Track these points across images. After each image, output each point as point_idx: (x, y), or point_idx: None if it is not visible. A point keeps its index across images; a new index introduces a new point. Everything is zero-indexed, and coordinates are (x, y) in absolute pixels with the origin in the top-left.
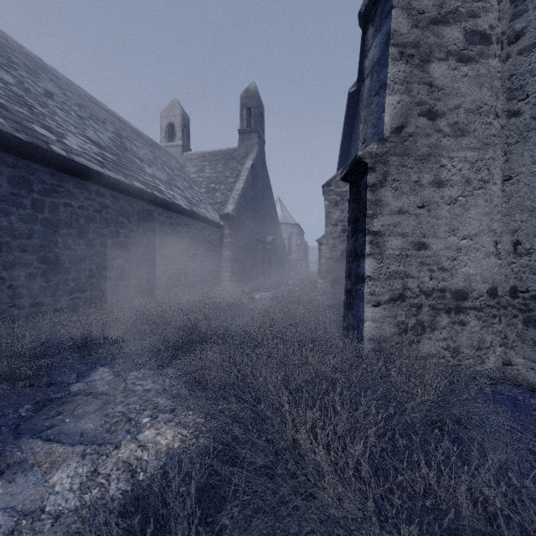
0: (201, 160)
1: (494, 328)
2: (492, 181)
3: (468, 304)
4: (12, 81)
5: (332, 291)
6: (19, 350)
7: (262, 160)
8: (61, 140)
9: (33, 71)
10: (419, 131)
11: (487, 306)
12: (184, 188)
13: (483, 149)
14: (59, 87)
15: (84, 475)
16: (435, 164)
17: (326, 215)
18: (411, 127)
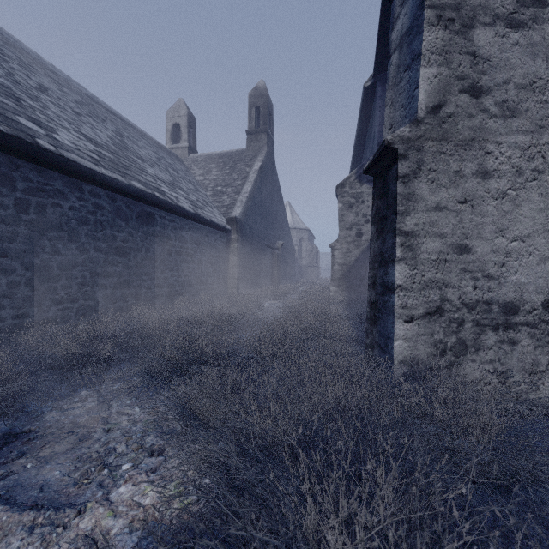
0: (207, 162)
1: None
2: (547, 171)
3: (519, 319)
4: None
5: (346, 299)
6: None
7: (271, 162)
8: (51, 134)
9: (27, 65)
10: (460, 111)
11: (542, 321)
12: (189, 191)
13: (537, 132)
14: (57, 83)
15: None
16: (479, 151)
17: (339, 218)
18: (451, 106)
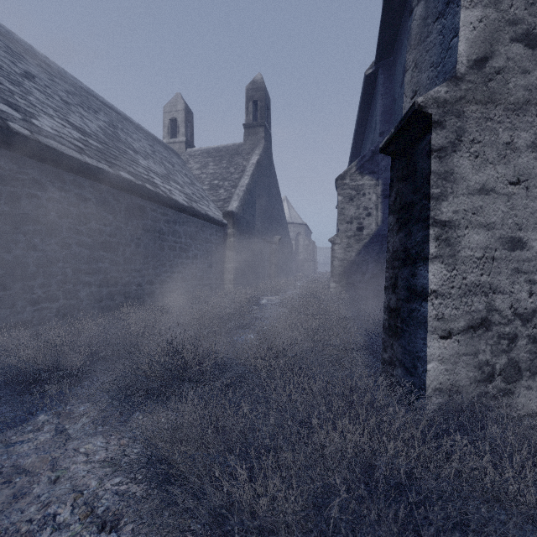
0: (205, 156)
1: None
2: None
3: None
4: None
5: (348, 296)
6: None
7: (269, 156)
8: (29, 119)
9: (16, 54)
10: (511, 66)
11: None
12: (184, 184)
13: None
14: (48, 73)
15: None
16: (536, 116)
17: (339, 212)
18: (500, 59)
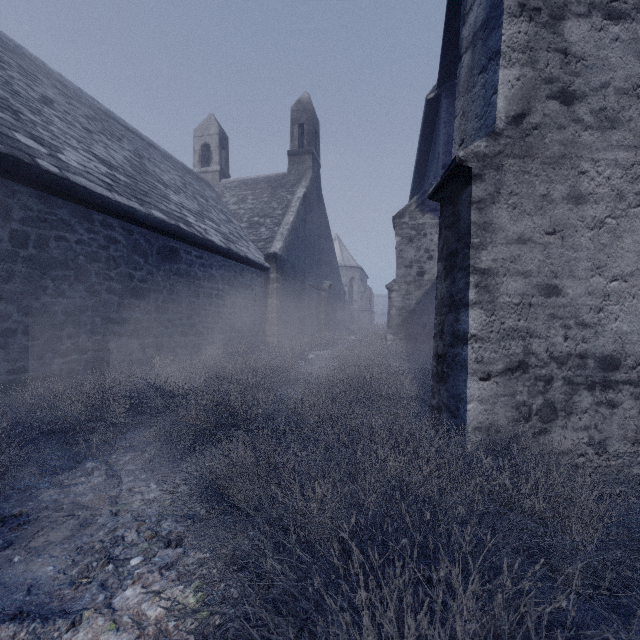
0: (242, 188)
1: None
2: None
3: (620, 376)
4: None
5: (406, 350)
6: None
7: (317, 188)
8: (55, 154)
9: (29, 74)
10: (548, 122)
11: None
12: (220, 222)
13: None
14: (64, 95)
15: None
16: (571, 170)
17: (397, 254)
18: (536, 115)
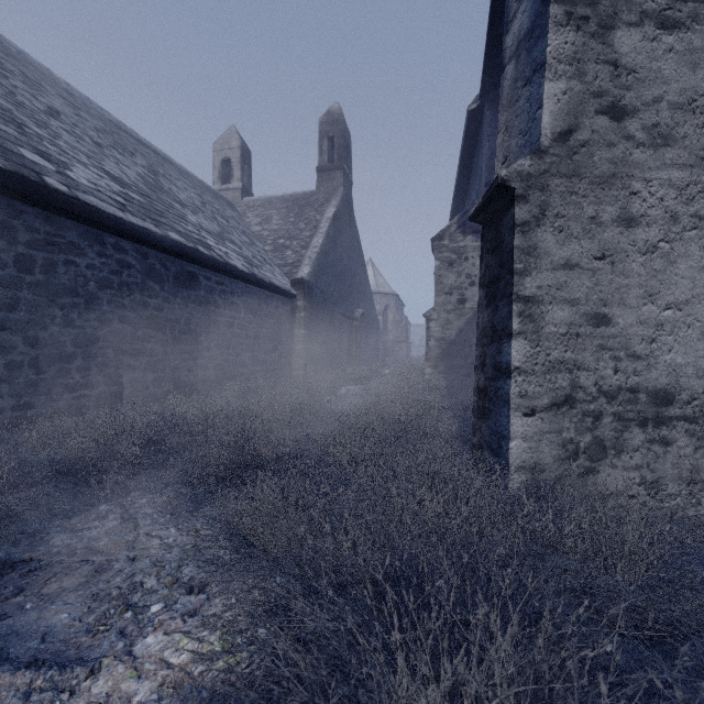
0: (266, 207)
1: None
2: None
3: (674, 411)
4: None
5: (445, 384)
6: None
7: (348, 207)
8: (63, 171)
9: (34, 83)
10: (596, 138)
11: None
12: (242, 244)
13: (698, 166)
14: (72, 106)
15: None
16: (621, 190)
17: (436, 280)
18: (584, 132)
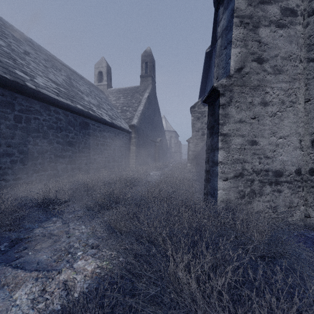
0: (118, 93)
1: (299, 194)
2: (297, 102)
3: (283, 179)
4: (3, 44)
5: (196, 170)
6: (3, 207)
7: (154, 93)
8: (33, 79)
9: (17, 39)
10: (252, 71)
11: (295, 180)
12: (108, 109)
13: (292, 82)
14: (33, 49)
15: (36, 292)
16: (262, 91)
17: (192, 125)
18: (247, 68)
